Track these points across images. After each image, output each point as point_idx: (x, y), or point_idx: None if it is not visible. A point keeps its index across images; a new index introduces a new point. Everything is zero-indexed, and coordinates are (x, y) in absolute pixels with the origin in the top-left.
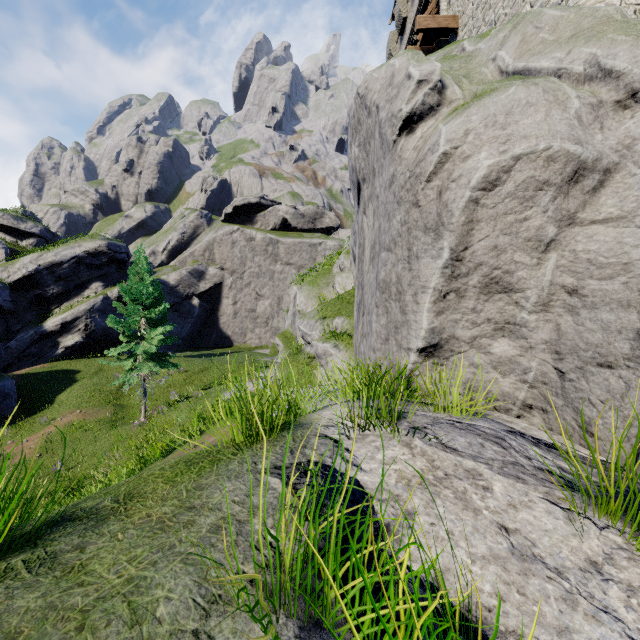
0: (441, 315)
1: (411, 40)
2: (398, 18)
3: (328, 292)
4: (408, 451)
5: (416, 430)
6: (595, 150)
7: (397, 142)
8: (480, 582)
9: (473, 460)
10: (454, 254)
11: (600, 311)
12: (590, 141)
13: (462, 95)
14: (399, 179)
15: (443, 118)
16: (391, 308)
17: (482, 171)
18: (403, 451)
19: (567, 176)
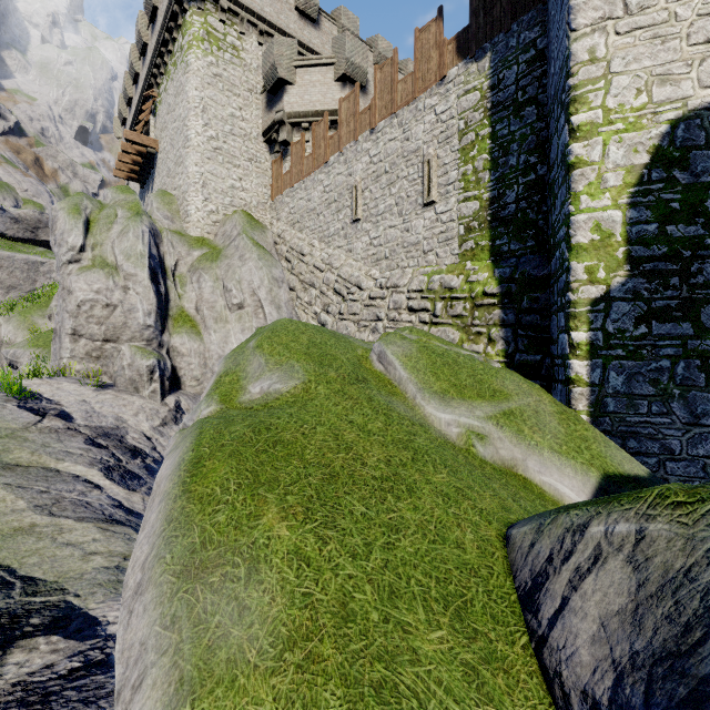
0: (74, 344)
1: (136, 120)
2: (125, 93)
3: (44, 324)
4: (42, 381)
5: (50, 378)
6: (111, 300)
7: (61, 269)
8: (44, 391)
9: (64, 382)
10: (75, 323)
11: (112, 343)
12: (111, 297)
13: (92, 257)
14: (61, 286)
15: (81, 266)
16: (58, 341)
17: (81, 299)
18: (40, 381)
19: (104, 306)
